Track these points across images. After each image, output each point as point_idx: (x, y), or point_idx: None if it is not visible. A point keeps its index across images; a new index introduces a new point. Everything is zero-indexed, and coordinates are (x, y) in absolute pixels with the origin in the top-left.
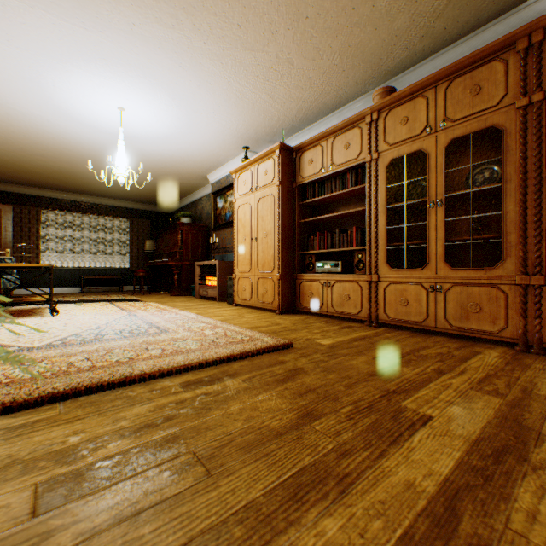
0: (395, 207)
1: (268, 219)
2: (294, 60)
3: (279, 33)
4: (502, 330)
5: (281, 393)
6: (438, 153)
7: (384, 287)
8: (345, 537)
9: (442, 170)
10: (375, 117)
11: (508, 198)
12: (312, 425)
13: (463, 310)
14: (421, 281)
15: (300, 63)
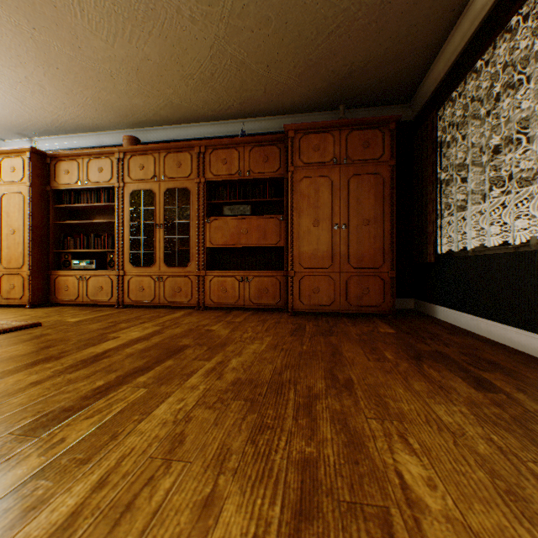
0: (138, 223)
1: (16, 216)
2: (48, 87)
3: (29, 65)
4: (191, 300)
5: (28, 344)
6: (161, 195)
7: (129, 279)
8: (55, 365)
9: (163, 206)
10: (123, 156)
11: (193, 229)
12: (49, 349)
13: (174, 291)
14: (152, 274)
15: (54, 91)
